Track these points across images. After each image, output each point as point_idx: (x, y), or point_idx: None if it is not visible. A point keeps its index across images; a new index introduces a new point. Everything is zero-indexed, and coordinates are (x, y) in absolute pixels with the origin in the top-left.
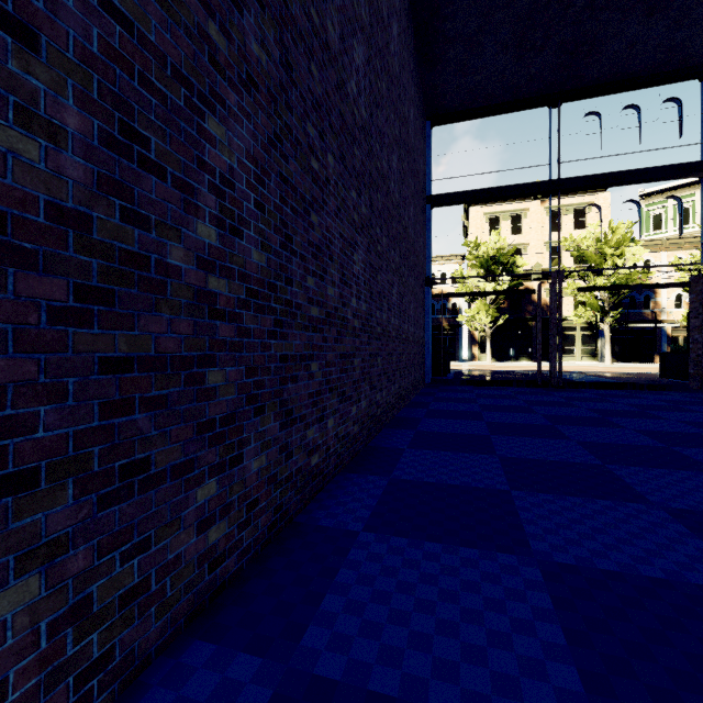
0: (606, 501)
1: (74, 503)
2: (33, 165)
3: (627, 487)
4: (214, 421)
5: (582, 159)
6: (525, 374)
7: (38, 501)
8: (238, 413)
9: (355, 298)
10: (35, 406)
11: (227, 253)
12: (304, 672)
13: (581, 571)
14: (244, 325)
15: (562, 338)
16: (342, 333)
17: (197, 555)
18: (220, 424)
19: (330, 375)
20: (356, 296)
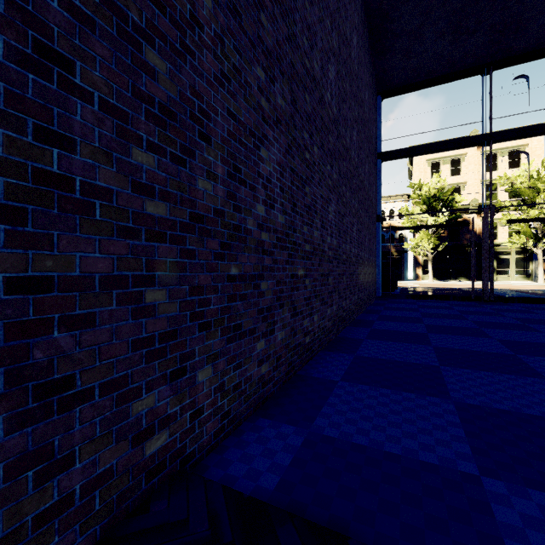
0: (511, 375)
1: (220, 339)
2: (210, 193)
3: (530, 368)
4: (263, 309)
5: (511, 115)
6: (461, 290)
7: (211, 335)
8: (273, 306)
9: (329, 236)
10: (210, 295)
11: (268, 218)
12: (318, 433)
13: (482, 408)
14: (275, 257)
15: (498, 261)
16: (322, 260)
17: (257, 377)
18: (265, 311)
19: (315, 287)
20: (330, 235)
